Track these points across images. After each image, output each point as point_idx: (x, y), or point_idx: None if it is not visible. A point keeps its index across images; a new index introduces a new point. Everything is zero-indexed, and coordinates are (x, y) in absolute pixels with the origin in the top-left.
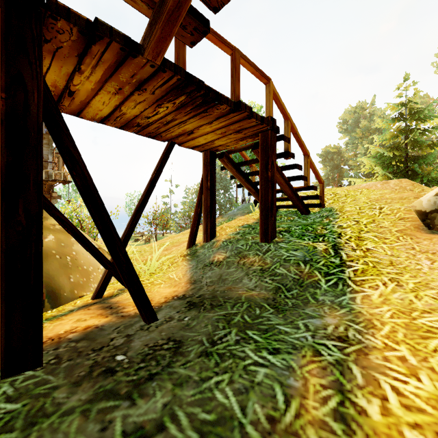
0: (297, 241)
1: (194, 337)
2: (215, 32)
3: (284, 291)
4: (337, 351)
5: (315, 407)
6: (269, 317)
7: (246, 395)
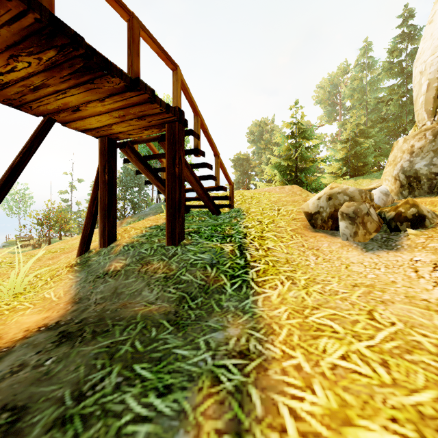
0: (205, 242)
1: (50, 394)
2: None
3: (188, 300)
4: (238, 372)
5: None
6: (166, 338)
7: None
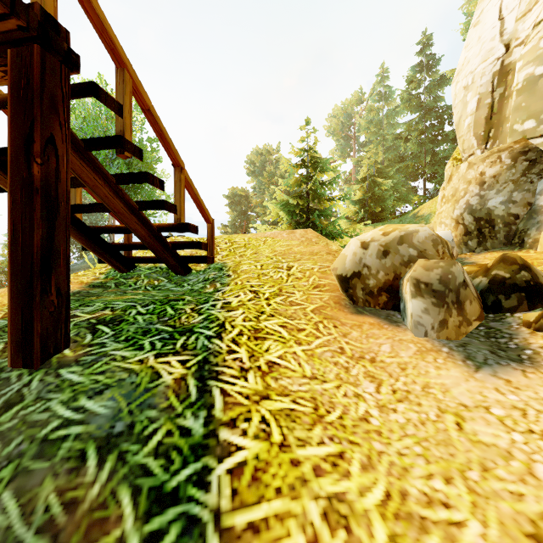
0: (120, 354)
1: None
2: None
3: None
4: None
5: None
6: None
7: None
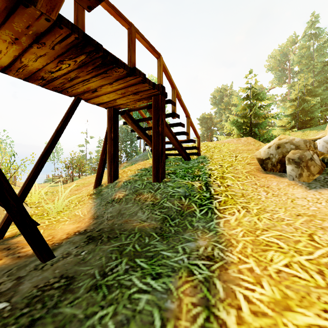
0: (180, 180)
1: (86, 271)
2: (114, 6)
3: (169, 220)
4: (206, 269)
5: (186, 327)
6: (155, 244)
7: (127, 326)
